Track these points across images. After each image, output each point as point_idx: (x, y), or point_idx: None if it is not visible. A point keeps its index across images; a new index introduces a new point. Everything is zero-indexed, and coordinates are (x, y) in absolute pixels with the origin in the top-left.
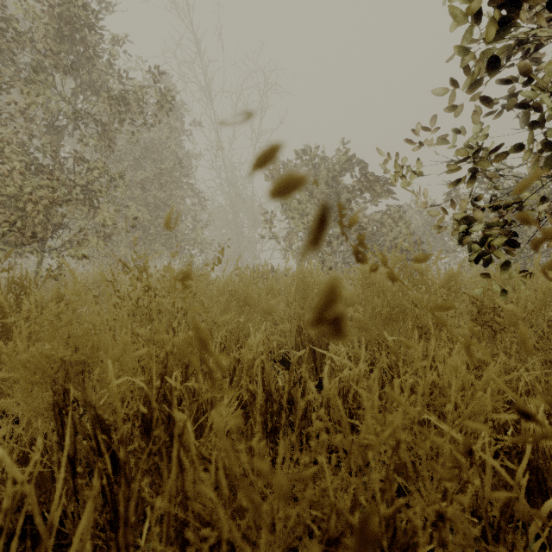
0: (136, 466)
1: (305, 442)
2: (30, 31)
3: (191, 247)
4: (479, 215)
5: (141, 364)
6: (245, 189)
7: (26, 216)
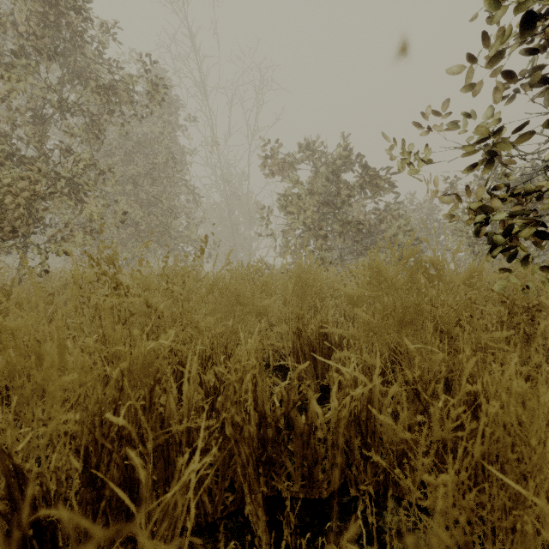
0: (74, 533)
1: (308, 476)
2: (11, 13)
3: (185, 244)
4: (497, 204)
5: (84, 389)
6: (240, 186)
7: (5, 209)
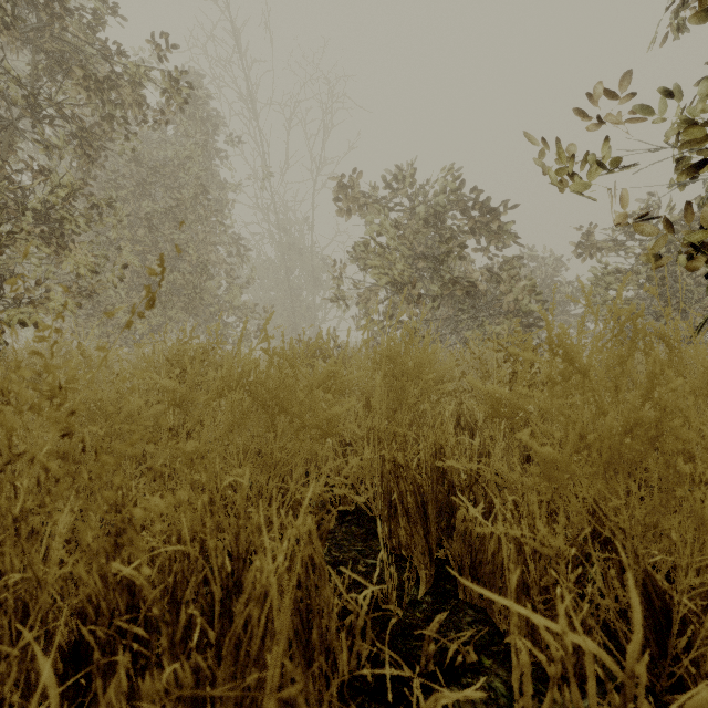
0: None
1: None
2: None
3: (224, 313)
4: None
5: None
6: (302, 237)
7: None
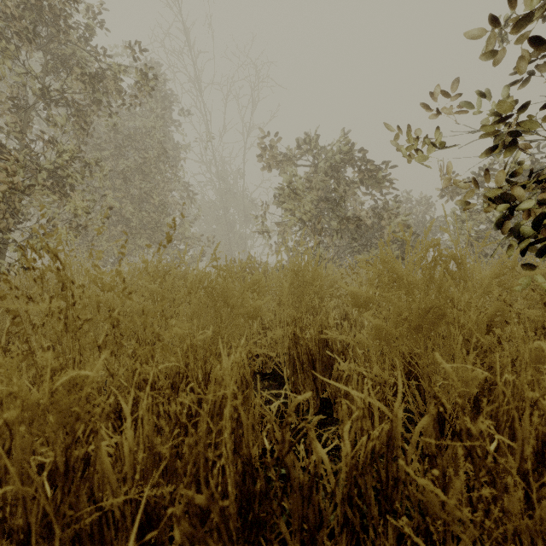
0: None
1: (310, 544)
2: None
3: (178, 242)
4: (520, 192)
5: None
6: (236, 184)
7: None
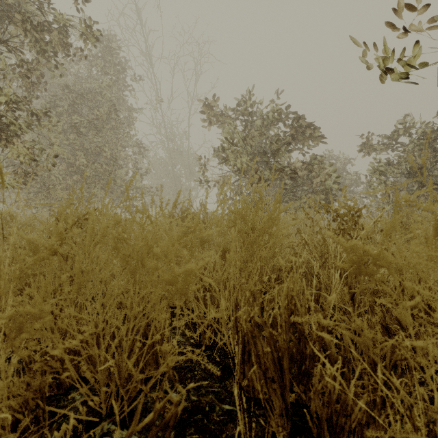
0: None
1: None
2: None
3: (130, 191)
4: None
5: None
6: (182, 144)
7: None
